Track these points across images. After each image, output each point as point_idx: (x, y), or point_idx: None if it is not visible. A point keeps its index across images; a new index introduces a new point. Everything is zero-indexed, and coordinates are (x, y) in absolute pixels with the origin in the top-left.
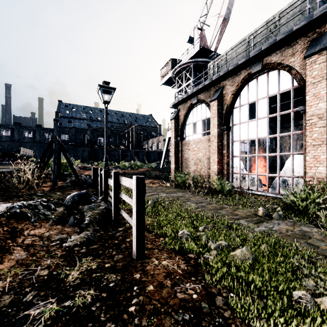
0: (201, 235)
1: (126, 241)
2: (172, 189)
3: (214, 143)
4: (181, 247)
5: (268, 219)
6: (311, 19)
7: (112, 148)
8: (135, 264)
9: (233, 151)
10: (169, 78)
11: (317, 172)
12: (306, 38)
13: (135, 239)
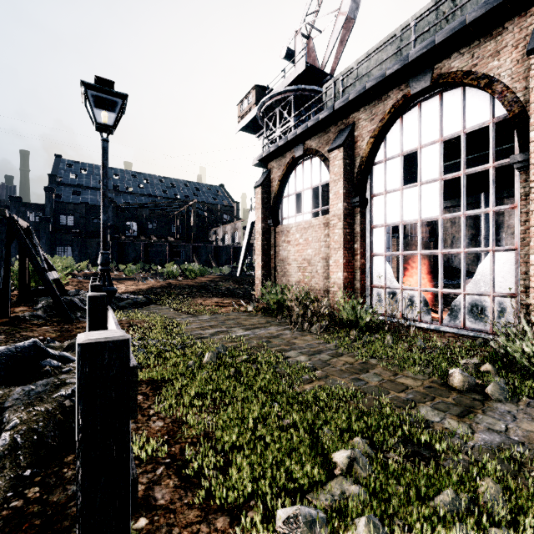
0: (349, 502)
1: None
2: (258, 319)
3: (338, 230)
4: None
5: (481, 402)
6: None
7: (152, 241)
8: None
9: (372, 245)
10: (252, 120)
11: None
12: (526, 18)
13: None
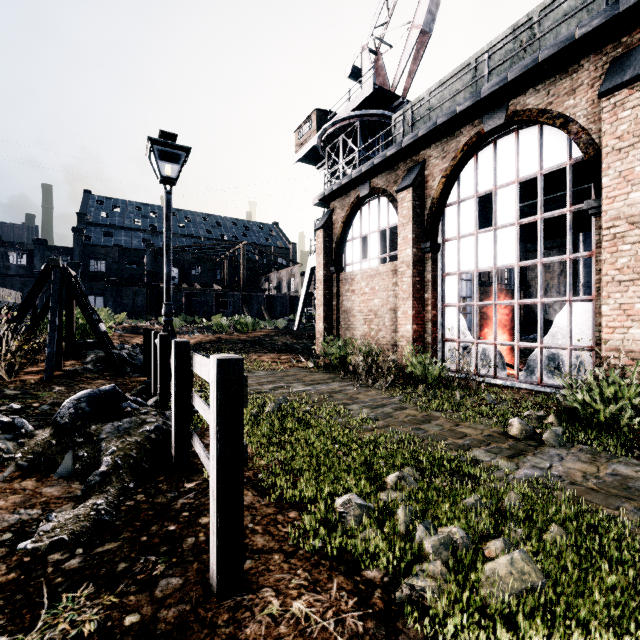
0: (393, 501)
1: (200, 527)
2: (319, 375)
3: (407, 279)
4: (343, 545)
5: (535, 447)
6: (614, 12)
7: (195, 290)
8: (212, 616)
9: (444, 295)
10: (312, 149)
11: (627, 339)
12: (601, 56)
13: (214, 538)
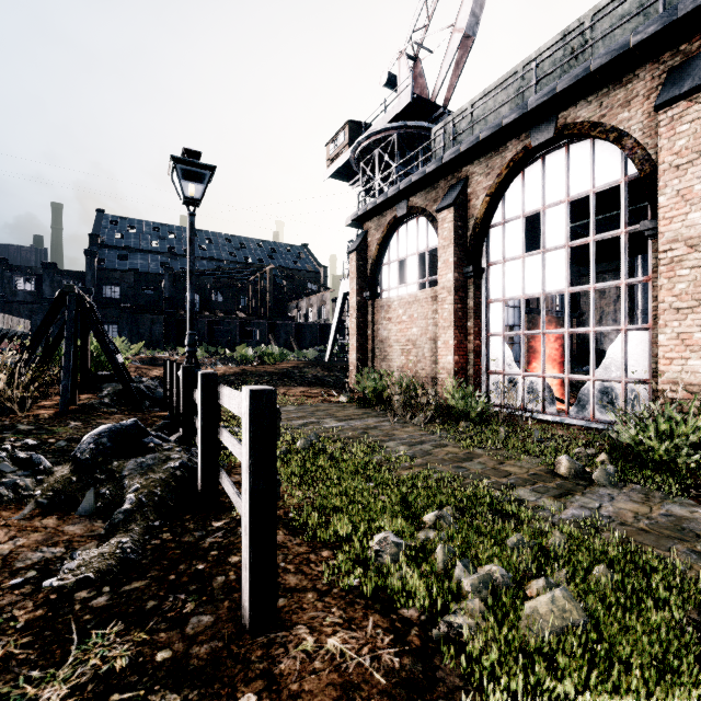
0: (431, 541)
1: (230, 566)
2: (353, 410)
3: (448, 306)
4: (379, 583)
5: (584, 486)
6: (672, 18)
7: (218, 318)
8: (245, 652)
9: (488, 323)
10: (345, 165)
11: (686, 371)
12: (658, 65)
13: (247, 574)
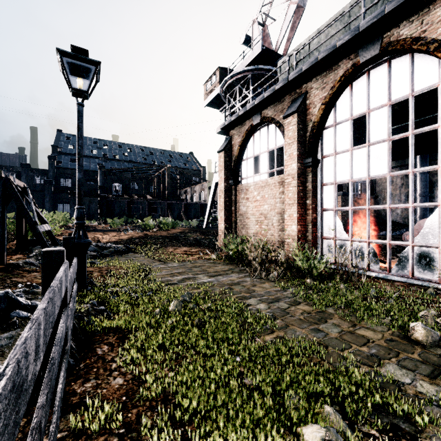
0: None
1: None
2: (221, 267)
3: (292, 188)
4: None
5: None
6: None
7: (134, 199)
8: None
9: (323, 201)
10: (216, 97)
11: None
12: None
13: None
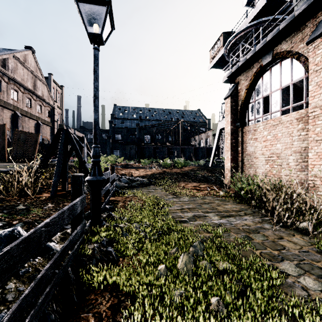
0: None
1: None
2: (231, 205)
3: (321, 121)
4: None
5: None
6: None
7: (157, 146)
8: None
9: None
10: (220, 58)
11: None
12: None
13: None
